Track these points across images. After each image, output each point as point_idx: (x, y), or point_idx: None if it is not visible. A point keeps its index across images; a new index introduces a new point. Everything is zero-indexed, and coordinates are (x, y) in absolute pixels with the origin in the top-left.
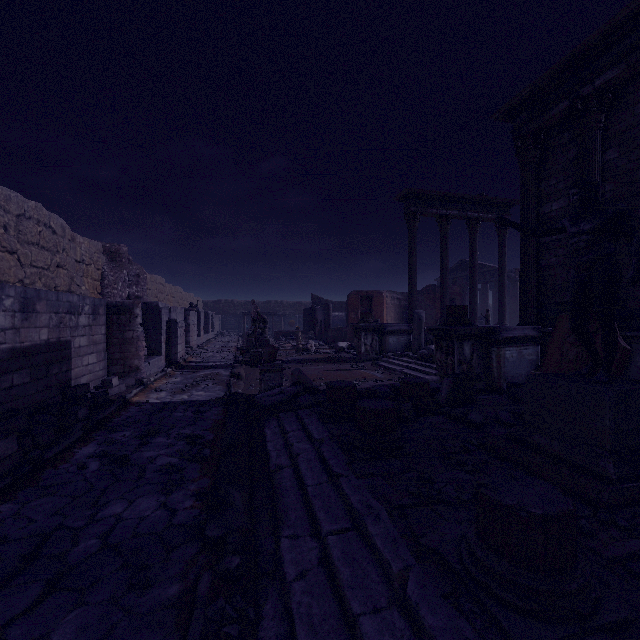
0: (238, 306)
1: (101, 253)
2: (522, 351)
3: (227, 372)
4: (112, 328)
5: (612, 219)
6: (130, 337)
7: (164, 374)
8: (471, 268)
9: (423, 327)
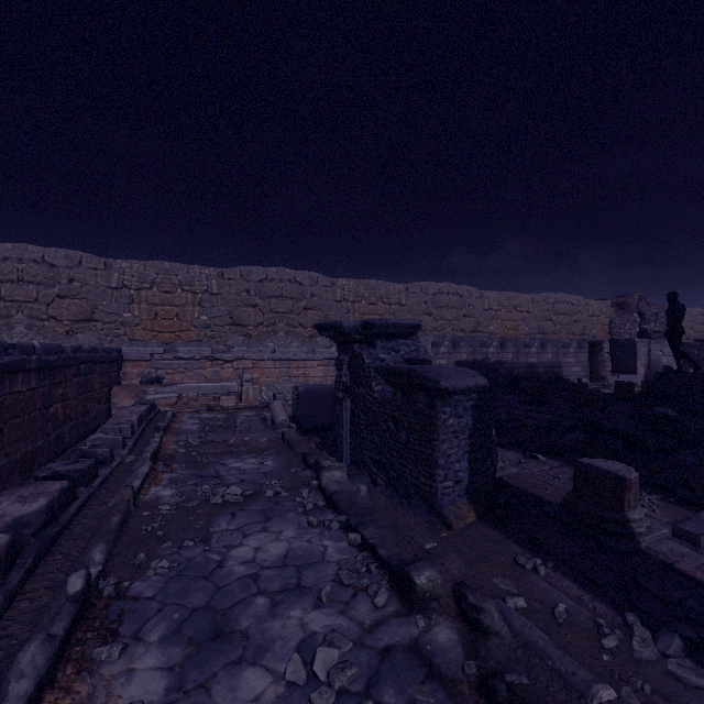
0: None
1: (610, 306)
2: None
3: None
4: (591, 354)
5: (668, 310)
6: (600, 360)
7: None
8: None
9: None
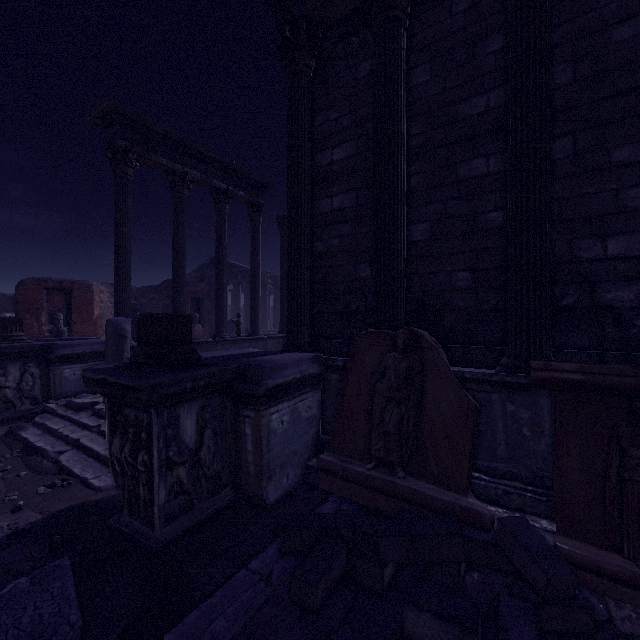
0: None
1: None
2: (298, 406)
3: None
4: None
5: None
6: None
7: None
8: (218, 258)
9: (127, 349)
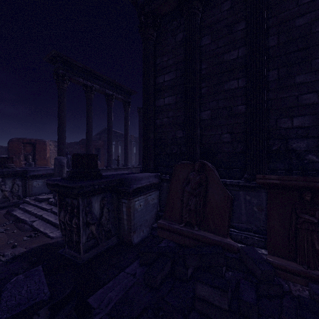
0: None
1: None
2: (148, 198)
3: None
4: None
5: None
6: None
7: None
8: (108, 128)
9: (64, 172)
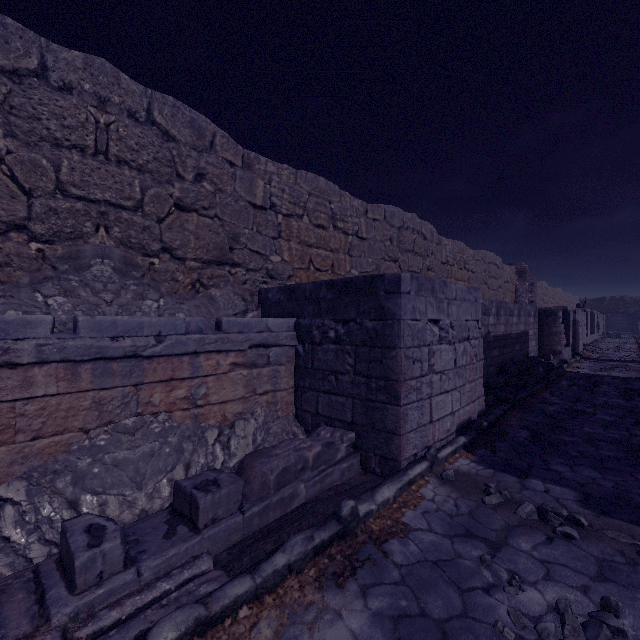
0: (630, 303)
1: (514, 273)
2: None
3: (637, 365)
4: (542, 325)
5: None
6: (554, 331)
7: (575, 360)
8: None
9: None
